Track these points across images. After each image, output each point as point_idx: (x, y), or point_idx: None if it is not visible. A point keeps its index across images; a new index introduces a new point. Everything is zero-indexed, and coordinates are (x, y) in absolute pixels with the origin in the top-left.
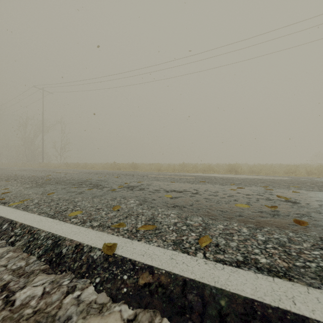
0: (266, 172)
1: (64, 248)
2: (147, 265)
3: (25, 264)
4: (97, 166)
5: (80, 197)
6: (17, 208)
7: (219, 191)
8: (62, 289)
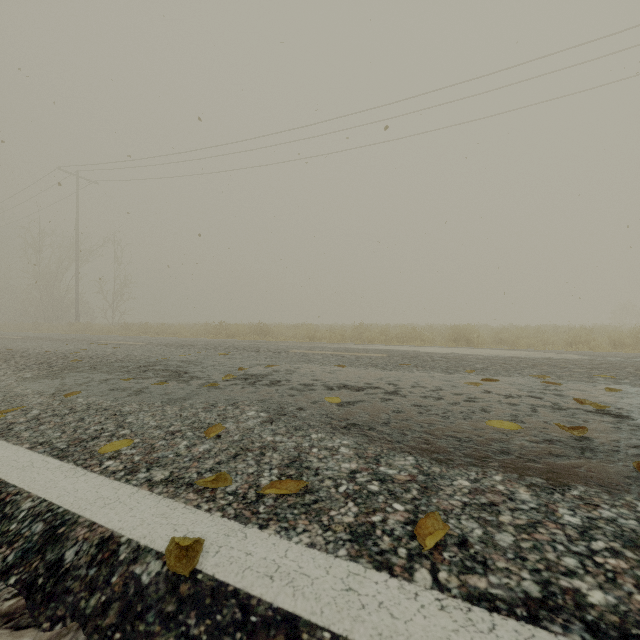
0: (528, 342)
1: (71, 548)
2: (282, 613)
3: None
4: (186, 331)
5: (136, 403)
6: None
7: (445, 387)
8: None
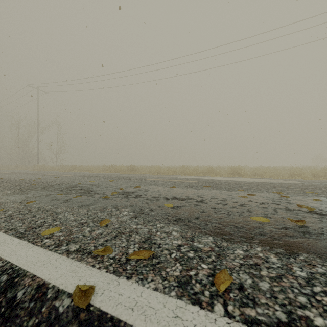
0: (270, 175)
1: (21, 290)
2: None
3: None
4: (93, 169)
5: (64, 207)
6: None
7: (228, 198)
8: None
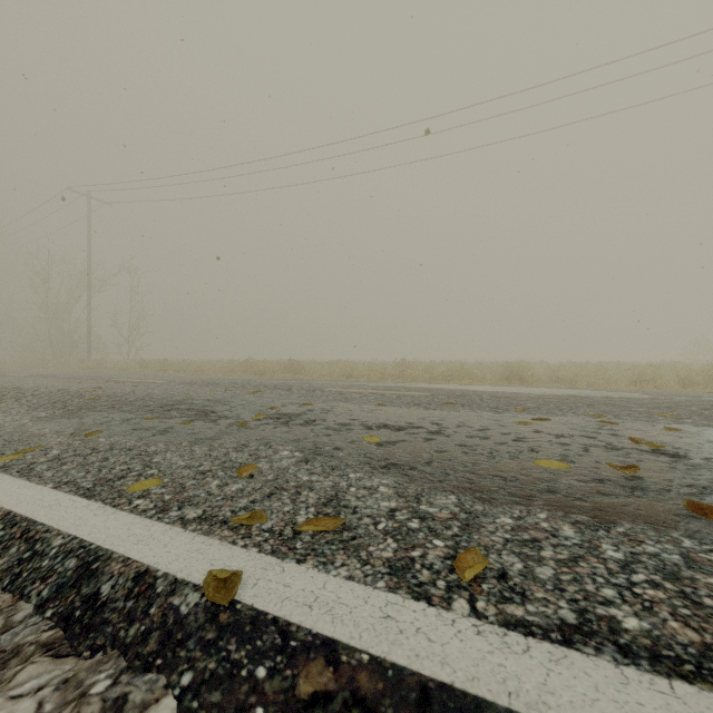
0: (588, 380)
1: (107, 582)
2: (321, 638)
3: (1, 626)
4: (209, 368)
5: (162, 442)
6: (5, 471)
7: (492, 427)
8: (86, 709)
